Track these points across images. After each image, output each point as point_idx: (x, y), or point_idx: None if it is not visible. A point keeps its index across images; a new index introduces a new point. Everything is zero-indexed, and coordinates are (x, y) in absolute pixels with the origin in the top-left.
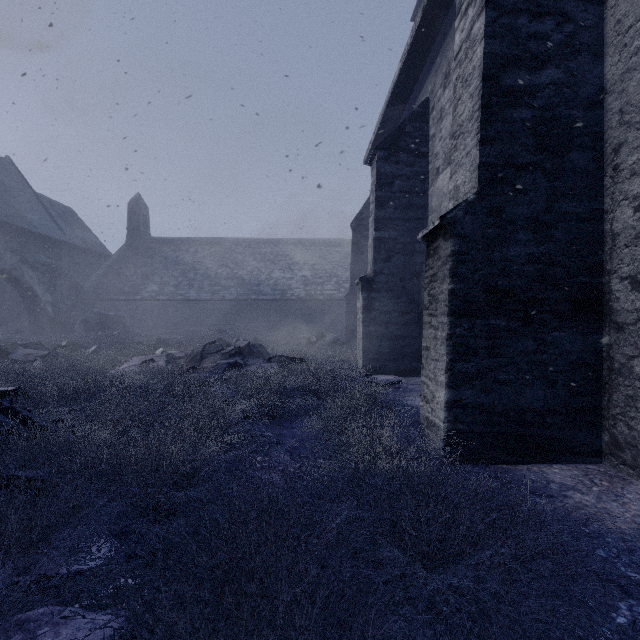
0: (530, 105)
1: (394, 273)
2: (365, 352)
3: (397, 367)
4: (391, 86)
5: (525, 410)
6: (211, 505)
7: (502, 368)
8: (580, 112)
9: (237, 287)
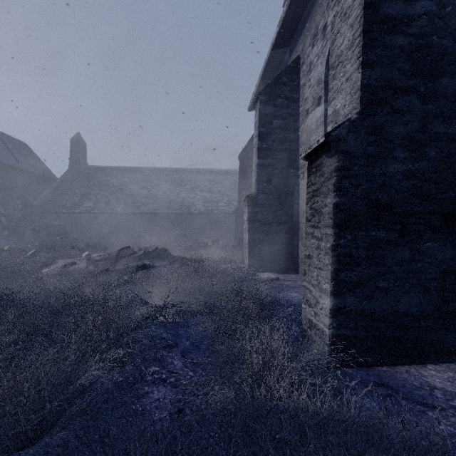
0: (406, 33)
1: (273, 192)
2: (250, 254)
3: (275, 266)
4: (270, 47)
5: (402, 315)
6: (79, 454)
7: (382, 276)
8: (450, 41)
9: (153, 204)
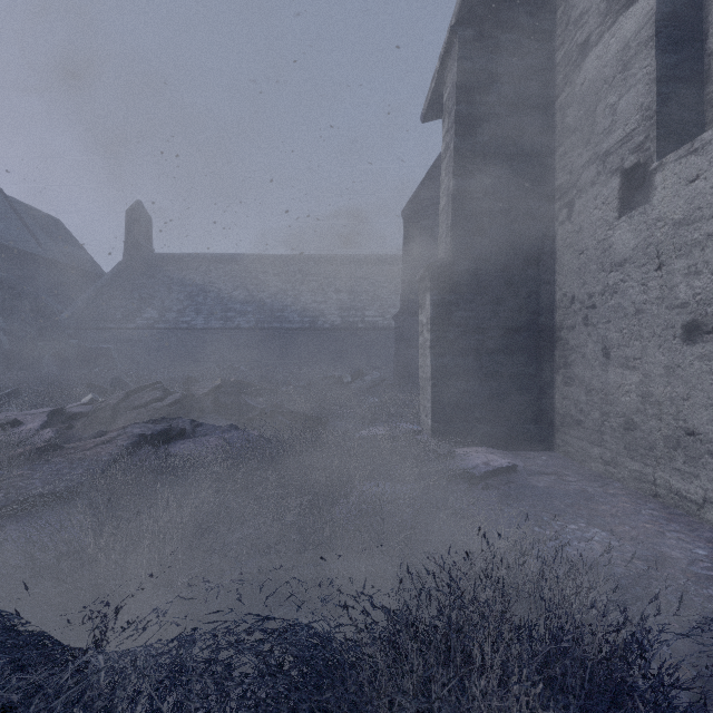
0: None
1: (491, 256)
2: (436, 404)
3: (496, 432)
4: None
5: None
6: None
7: None
8: None
9: (256, 313)
